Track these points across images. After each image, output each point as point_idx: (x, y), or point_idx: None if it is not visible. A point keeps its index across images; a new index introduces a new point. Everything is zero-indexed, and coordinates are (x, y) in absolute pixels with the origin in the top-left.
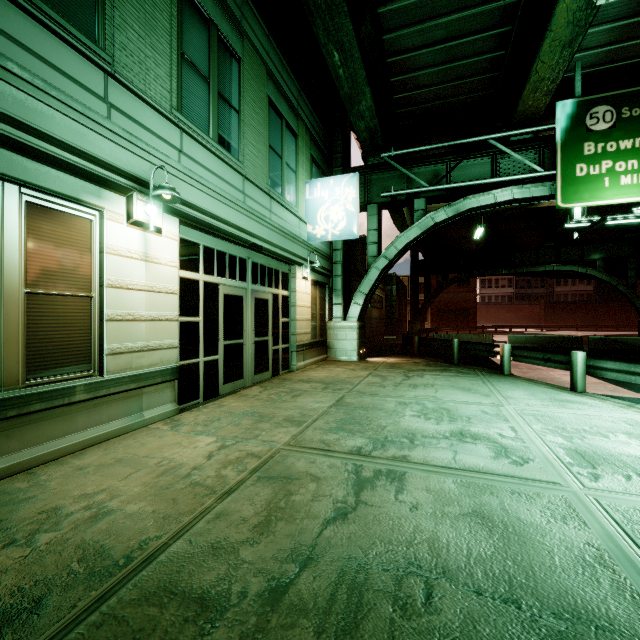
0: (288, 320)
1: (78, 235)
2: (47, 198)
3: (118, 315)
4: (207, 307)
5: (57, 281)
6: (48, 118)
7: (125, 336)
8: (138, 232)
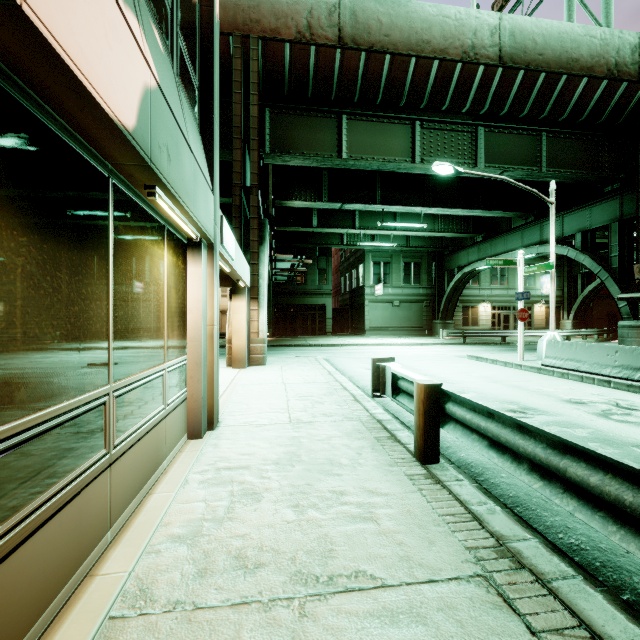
0: (531, 320)
1: (476, 310)
2: (473, 306)
3: (481, 319)
4: (498, 317)
5: (474, 315)
6: (473, 298)
7: (482, 322)
8: (483, 307)
